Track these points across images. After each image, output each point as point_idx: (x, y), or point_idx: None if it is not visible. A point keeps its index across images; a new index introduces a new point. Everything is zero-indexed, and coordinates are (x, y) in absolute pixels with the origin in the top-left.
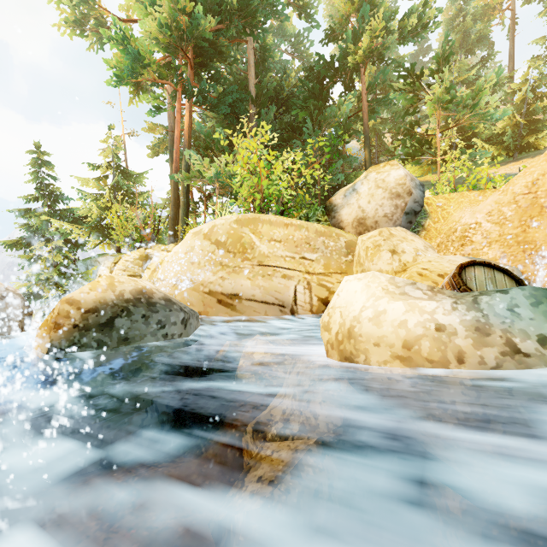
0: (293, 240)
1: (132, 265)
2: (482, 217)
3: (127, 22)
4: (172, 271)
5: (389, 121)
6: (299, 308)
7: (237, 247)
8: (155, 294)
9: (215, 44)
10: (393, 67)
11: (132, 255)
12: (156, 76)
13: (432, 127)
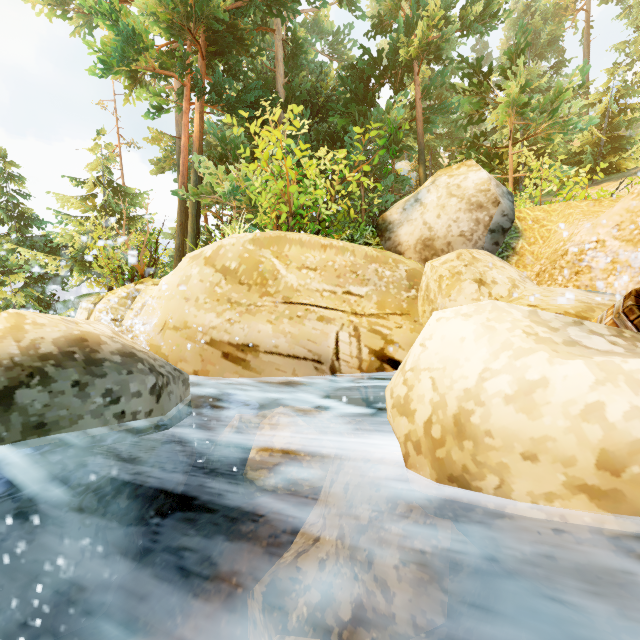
0: (334, 268)
1: (116, 306)
2: (606, 232)
3: (123, 3)
4: (158, 311)
5: (445, 138)
6: (343, 365)
7: (253, 277)
8: (106, 345)
9: (234, 29)
10: (450, 73)
11: (117, 293)
12: (158, 67)
13: (497, 145)
